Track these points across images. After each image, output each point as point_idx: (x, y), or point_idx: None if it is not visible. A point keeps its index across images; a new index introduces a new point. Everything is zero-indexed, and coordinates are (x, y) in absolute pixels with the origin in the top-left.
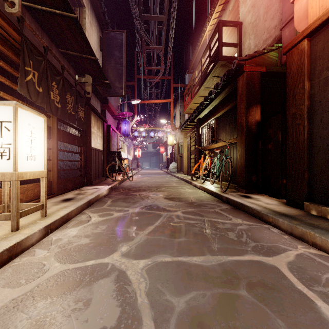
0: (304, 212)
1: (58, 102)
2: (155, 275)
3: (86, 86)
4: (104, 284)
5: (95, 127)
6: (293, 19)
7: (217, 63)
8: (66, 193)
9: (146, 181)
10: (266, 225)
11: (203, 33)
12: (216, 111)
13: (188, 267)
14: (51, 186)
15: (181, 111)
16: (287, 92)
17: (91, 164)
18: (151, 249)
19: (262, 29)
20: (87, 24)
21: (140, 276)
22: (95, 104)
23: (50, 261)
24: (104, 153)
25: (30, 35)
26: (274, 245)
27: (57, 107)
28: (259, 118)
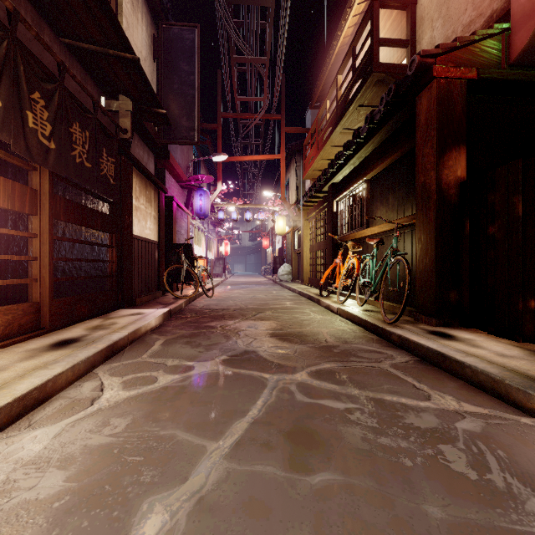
0: None
1: (48, 136)
2: None
3: (121, 118)
4: None
5: (143, 199)
6: None
7: (370, 77)
8: (74, 324)
9: (237, 298)
10: (526, 420)
11: (339, 31)
12: (368, 168)
13: None
14: (36, 312)
15: (299, 176)
16: None
17: (133, 267)
18: (236, 530)
19: (462, 4)
20: (126, 4)
21: None
22: (143, 156)
23: None
24: (161, 247)
25: None
26: None
27: (45, 146)
28: (464, 173)
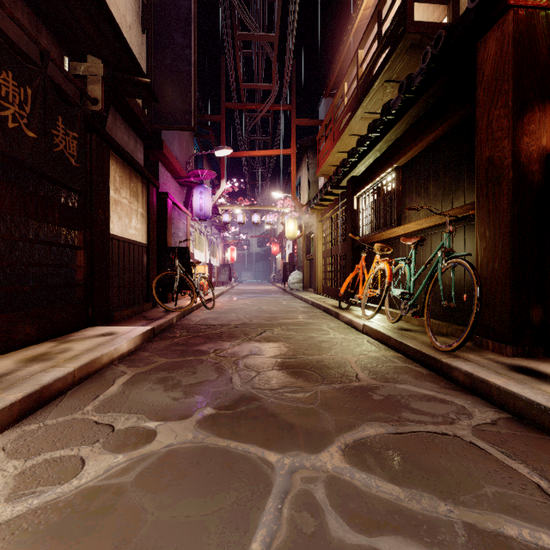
0: None
1: None
2: None
3: (90, 84)
4: None
5: (125, 192)
6: None
7: (402, 40)
8: (9, 352)
9: (241, 310)
10: None
11: (360, 1)
12: (400, 151)
13: None
14: None
15: (311, 175)
16: None
17: (112, 274)
18: None
19: None
20: None
21: None
22: (128, 142)
23: None
24: (151, 250)
25: None
26: None
27: None
28: None
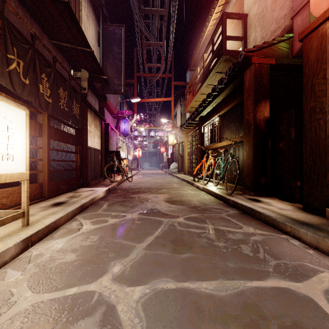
0: (326, 219)
1: (48, 96)
2: (154, 313)
3: (82, 81)
4: (85, 328)
5: (93, 126)
6: (306, 5)
7: (221, 58)
8: (59, 195)
9: (146, 182)
10: (284, 236)
11: (205, 28)
12: (220, 109)
13: (198, 299)
14: (41, 188)
15: (182, 110)
16: (304, 83)
17: (88, 164)
18: (150, 270)
19: (270, 20)
20: (84, 16)
21: (134, 315)
22: (92, 101)
23: (21, 288)
24: (102, 153)
25: (16, 22)
26: (300, 264)
27: (47, 101)
28: (268, 114)
